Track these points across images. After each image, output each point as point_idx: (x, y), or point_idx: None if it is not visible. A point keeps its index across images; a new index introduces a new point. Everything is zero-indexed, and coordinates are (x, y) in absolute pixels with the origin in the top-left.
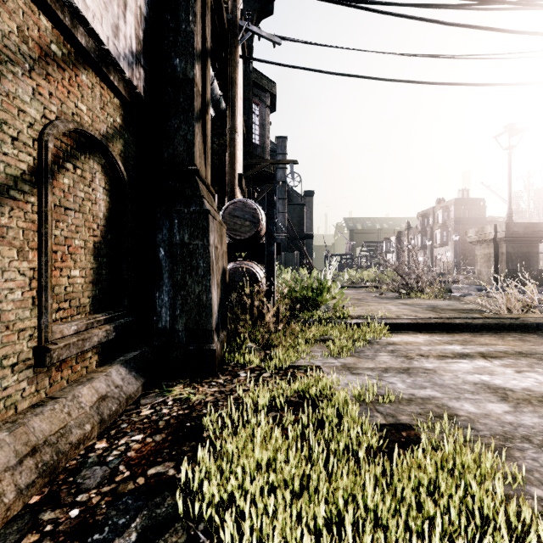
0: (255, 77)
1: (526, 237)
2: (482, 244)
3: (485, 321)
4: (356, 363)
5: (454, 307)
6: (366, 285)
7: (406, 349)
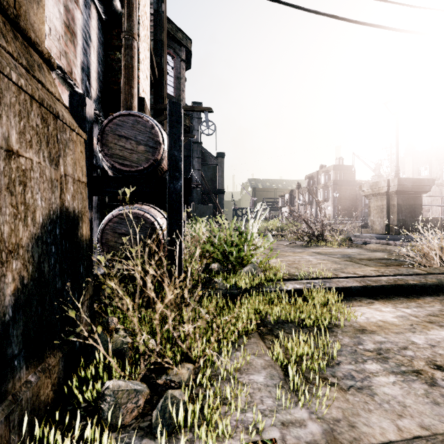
0: (170, 28)
1: (413, 190)
2: (375, 197)
3: (439, 279)
4: (351, 419)
5: (367, 256)
6: (272, 234)
7: (395, 344)
